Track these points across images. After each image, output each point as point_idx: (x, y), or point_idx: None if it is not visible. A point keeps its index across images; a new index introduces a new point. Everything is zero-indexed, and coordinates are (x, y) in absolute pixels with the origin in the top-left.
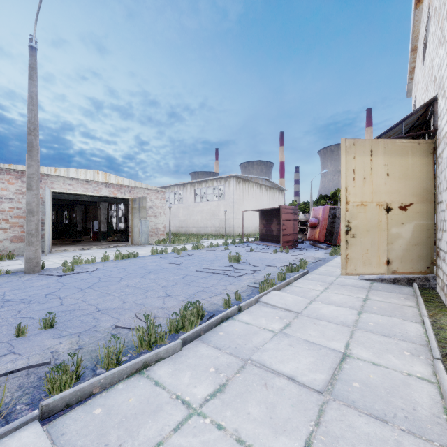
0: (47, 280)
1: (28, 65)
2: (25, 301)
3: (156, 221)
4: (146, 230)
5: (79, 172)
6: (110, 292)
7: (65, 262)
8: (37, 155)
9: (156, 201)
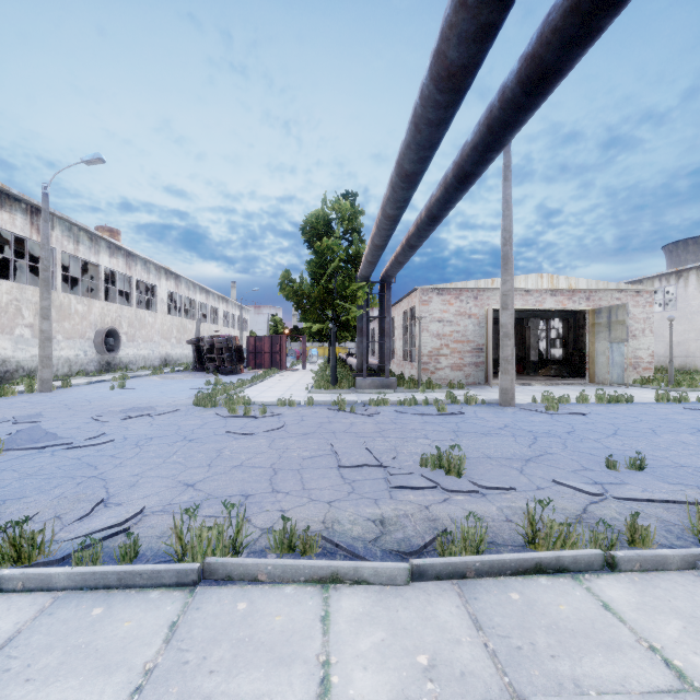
0: (539, 416)
1: (503, 165)
2: (552, 435)
3: (635, 344)
4: (619, 360)
5: (517, 279)
6: (665, 447)
7: (533, 398)
8: (512, 267)
9: (635, 310)
